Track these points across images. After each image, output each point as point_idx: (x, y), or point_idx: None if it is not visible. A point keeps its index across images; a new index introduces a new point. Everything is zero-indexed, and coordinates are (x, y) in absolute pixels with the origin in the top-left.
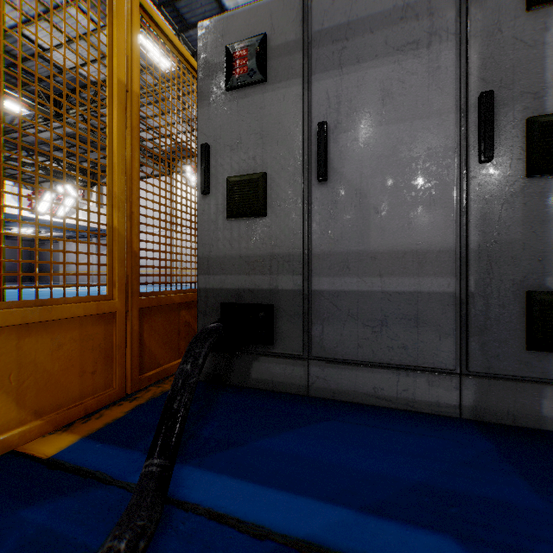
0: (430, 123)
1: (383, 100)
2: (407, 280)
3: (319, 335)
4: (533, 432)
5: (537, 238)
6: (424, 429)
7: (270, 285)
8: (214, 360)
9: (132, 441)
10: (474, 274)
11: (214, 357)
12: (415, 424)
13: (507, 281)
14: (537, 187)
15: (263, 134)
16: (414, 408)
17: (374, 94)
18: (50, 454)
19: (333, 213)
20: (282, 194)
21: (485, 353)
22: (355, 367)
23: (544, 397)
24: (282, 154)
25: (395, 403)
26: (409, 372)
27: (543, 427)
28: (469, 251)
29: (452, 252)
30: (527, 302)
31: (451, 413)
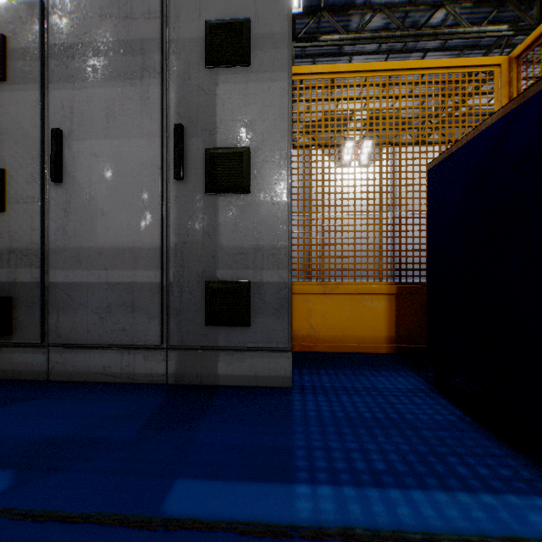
0: (143, 142)
1: (108, 117)
2: (126, 272)
3: (55, 324)
4: (210, 388)
5: (212, 240)
6: (122, 395)
7: (10, 278)
8: None
9: None
10: (173, 267)
11: None
12: (119, 393)
13: (194, 273)
14: (212, 202)
15: (3, 131)
16: (134, 380)
17: (101, 111)
18: None
19: (68, 212)
20: (22, 191)
21: (180, 330)
22: (89, 350)
23: (220, 360)
24: (22, 153)
25: (120, 378)
26: (130, 351)
27: (219, 383)
28: (169, 249)
29: (158, 250)
30: (205, 289)
31: (160, 381)
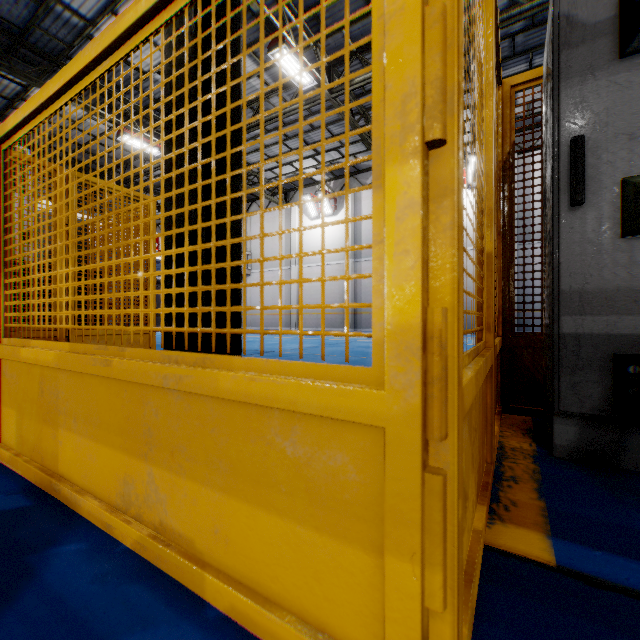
0: None
1: None
2: None
3: None
4: None
5: None
6: None
7: None
8: (587, 433)
9: (638, 552)
10: None
11: (587, 428)
12: None
13: None
14: None
15: None
16: None
17: None
18: (547, 558)
19: None
20: None
21: None
22: None
23: None
24: None
25: None
26: None
27: None
28: None
29: None
30: None
31: None
